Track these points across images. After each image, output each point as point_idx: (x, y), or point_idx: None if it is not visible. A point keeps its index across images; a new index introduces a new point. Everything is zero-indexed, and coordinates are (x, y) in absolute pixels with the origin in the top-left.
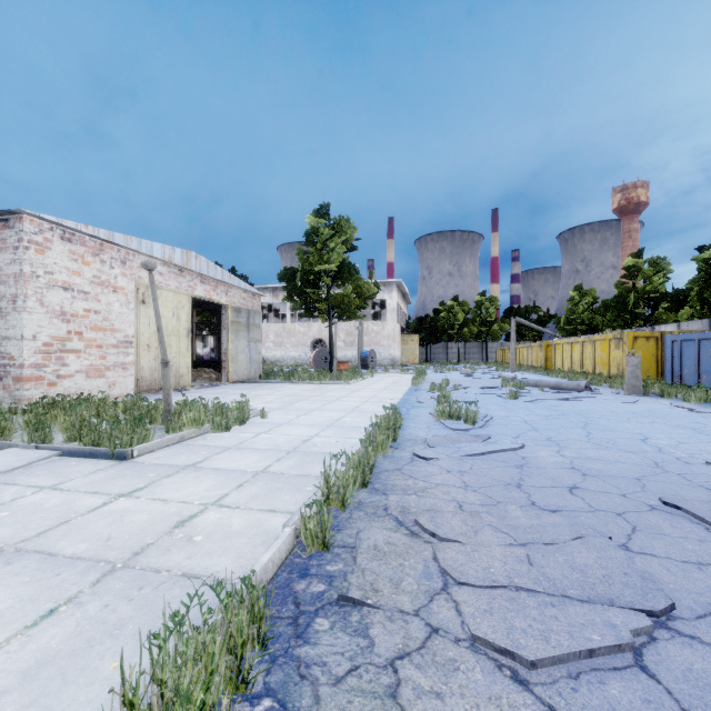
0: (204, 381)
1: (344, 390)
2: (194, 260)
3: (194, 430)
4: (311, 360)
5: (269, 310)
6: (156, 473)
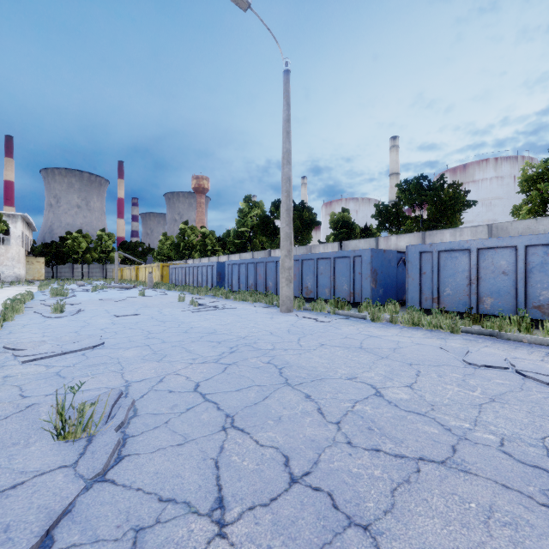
0: None
1: None
2: None
3: None
4: None
5: None
6: None
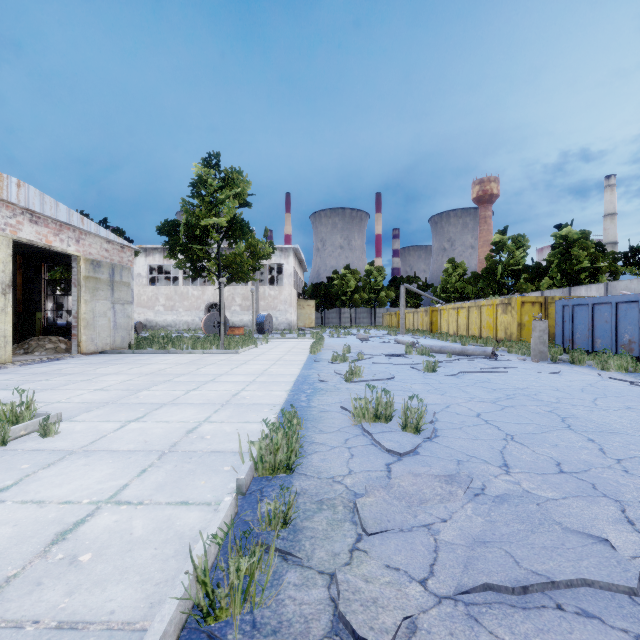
0: (46, 353)
1: (229, 362)
2: (16, 189)
3: None
4: (202, 325)
5: (162, 273)
6: None
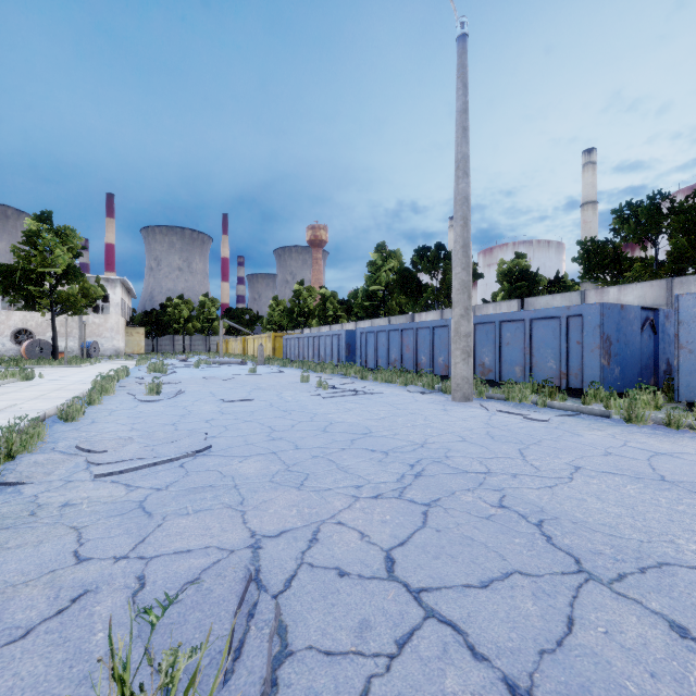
0: None
1: (82, 369)
2: None
3: (12, 379)
4: (23, 350)
5: None
6: (24, 386)
